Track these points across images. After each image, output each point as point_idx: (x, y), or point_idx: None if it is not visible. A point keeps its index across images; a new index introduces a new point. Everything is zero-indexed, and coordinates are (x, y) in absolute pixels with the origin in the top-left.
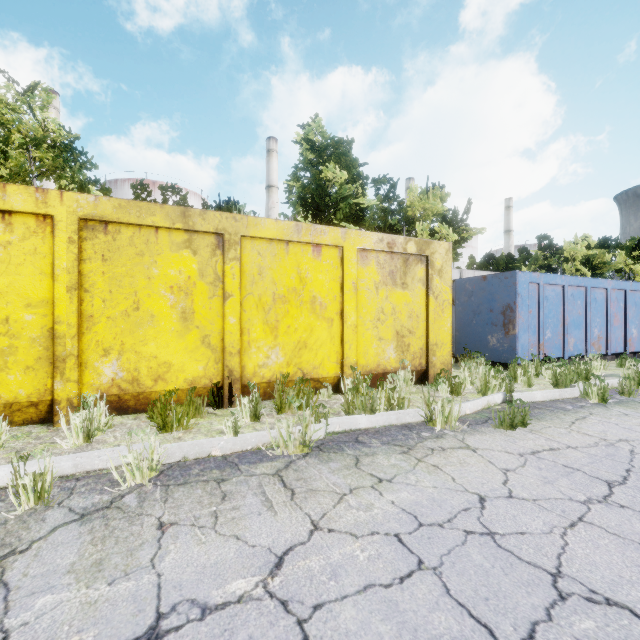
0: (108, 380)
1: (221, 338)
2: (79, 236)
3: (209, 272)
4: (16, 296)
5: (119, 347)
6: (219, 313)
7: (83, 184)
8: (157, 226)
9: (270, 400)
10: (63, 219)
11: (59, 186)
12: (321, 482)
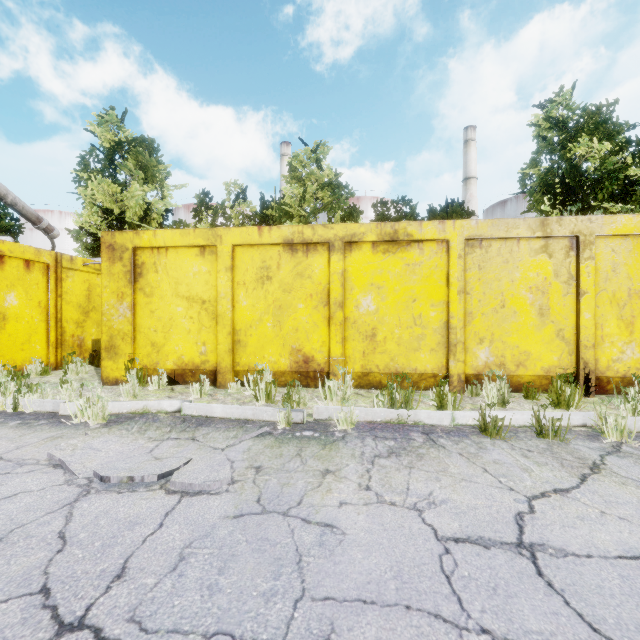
0: (482, 363)
1: (574, 332)
2: (464, 252)
3: (563, 272)
4: (425, 299)
5: (489, 337)
6: (572, 309)
7: (352, 211)
8: (520, 237)
9: (620, 395)
10: (454, 241)
11: (340, 216)
12: None
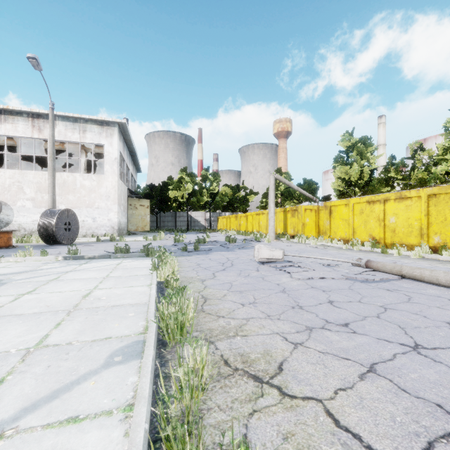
0: (436, 242)
1: None
2: (427, 200)
3: None
4: (413, 218)
5: (439, 232)
6: None
7: None
8: None
9: None
10: (423, 196)
11: None
12: (449, 264)
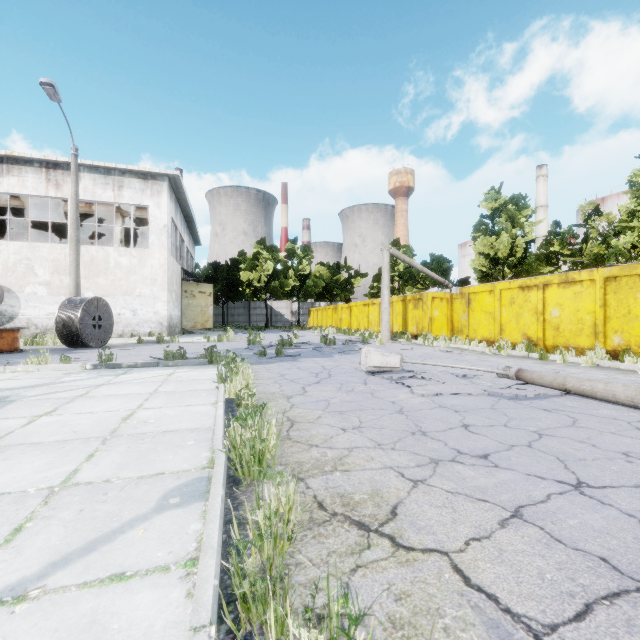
0: (616, 344)
1: None
2: (604, 285)
3: None
4: (584, 310)
5: (621, 330)
6: None
7: None
8: (638, 274)
9: None
10: (598, 280)
11: None
12: (632, 375)
